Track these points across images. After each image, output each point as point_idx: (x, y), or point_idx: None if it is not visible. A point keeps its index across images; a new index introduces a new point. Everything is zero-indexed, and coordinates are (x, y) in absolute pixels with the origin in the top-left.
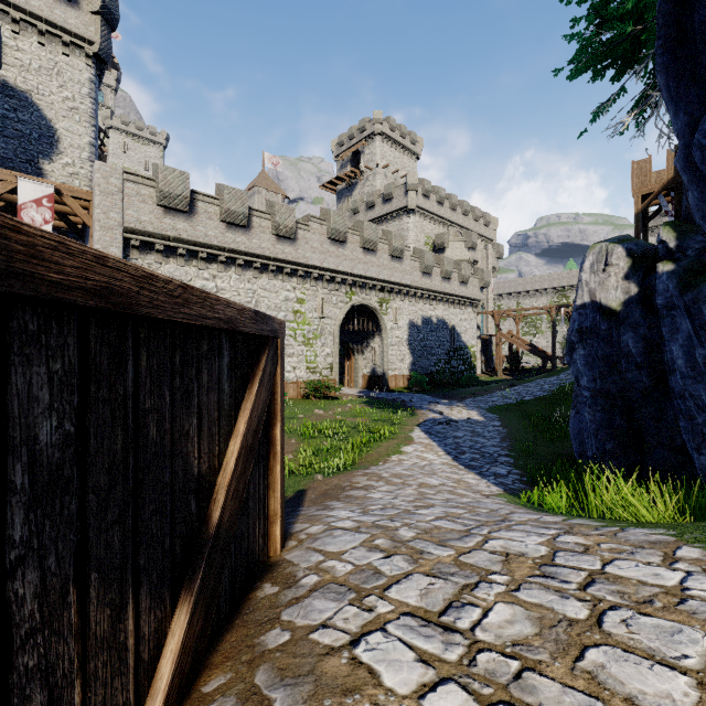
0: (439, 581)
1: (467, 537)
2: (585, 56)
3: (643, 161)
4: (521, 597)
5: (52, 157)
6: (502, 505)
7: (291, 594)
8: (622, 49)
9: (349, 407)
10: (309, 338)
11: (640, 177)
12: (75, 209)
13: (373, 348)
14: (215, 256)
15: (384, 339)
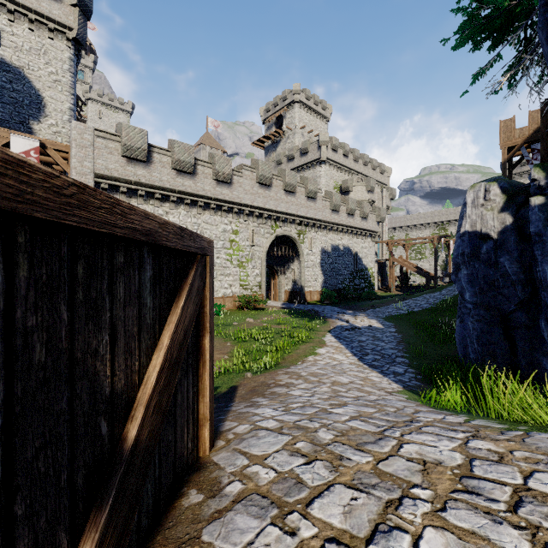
0: (361, 496)
1: (382, 441)
2: (468, 27)
3: (509, 120)
4: (450, 520)
5: (40, 119)
6: (405, 403)
7: (215, 504)
8: (498, 22)
9: (273, 316)
10: (242, 261)
11: (506, 133)
12: (56, 159)
13: (293, 269)
14: (168, 196)
15: (301, 262)
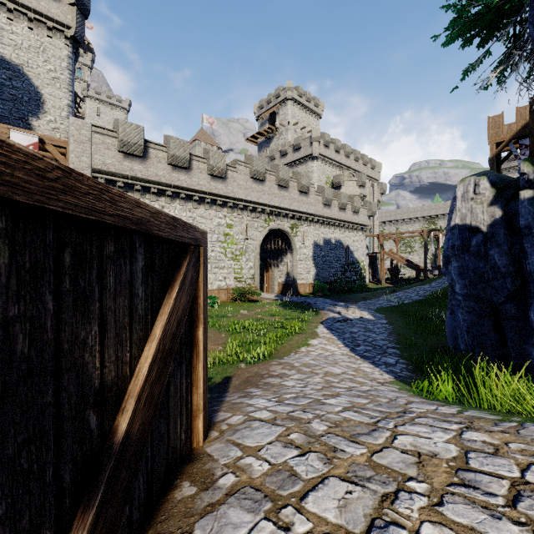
0: (356, 489)
1: (375, 432)
2: (458, 24)
3: (497, 116)
4: (447, 515)
5: (39, 115)
6: (397, 393)
7: (207, 497)
8: (488, 19)
9: (267, 308)
10: (236, 254)
11: (494, 128)
12: (55, 154)
13: (286, 262)
14: (164, 191)
15: (294, 255)
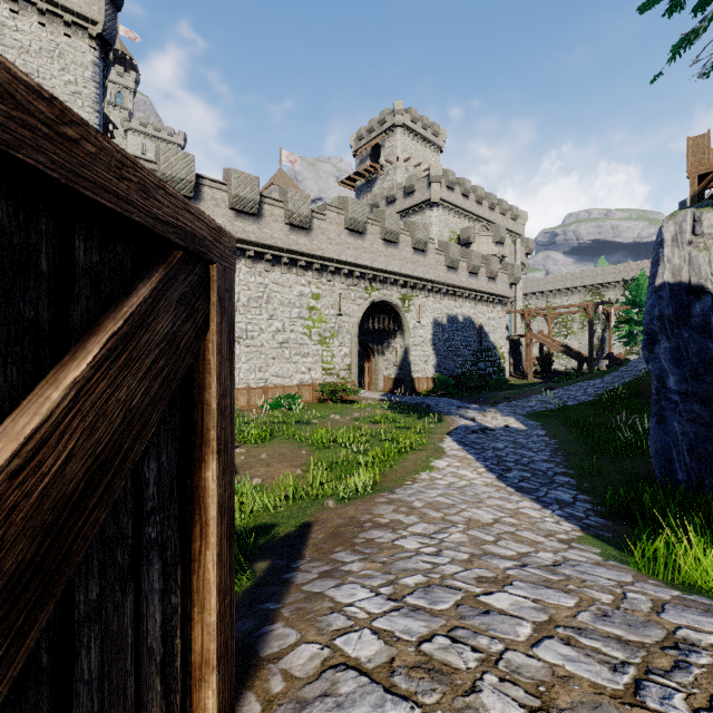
0: None
1: None
2: None
3: (700, 137)
4: None
5: None
6: (610, 571)
7: None
8: None
9: (368, 412)
10: (325, 336)
11: (696, 154)
12: None
13: (394, 348)
14: None
15: (406, 338)
